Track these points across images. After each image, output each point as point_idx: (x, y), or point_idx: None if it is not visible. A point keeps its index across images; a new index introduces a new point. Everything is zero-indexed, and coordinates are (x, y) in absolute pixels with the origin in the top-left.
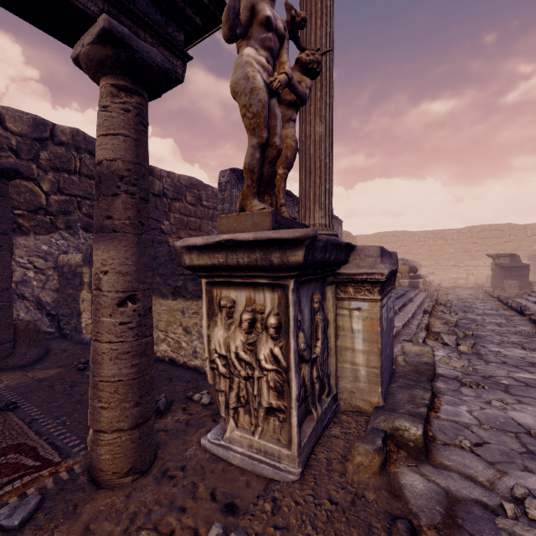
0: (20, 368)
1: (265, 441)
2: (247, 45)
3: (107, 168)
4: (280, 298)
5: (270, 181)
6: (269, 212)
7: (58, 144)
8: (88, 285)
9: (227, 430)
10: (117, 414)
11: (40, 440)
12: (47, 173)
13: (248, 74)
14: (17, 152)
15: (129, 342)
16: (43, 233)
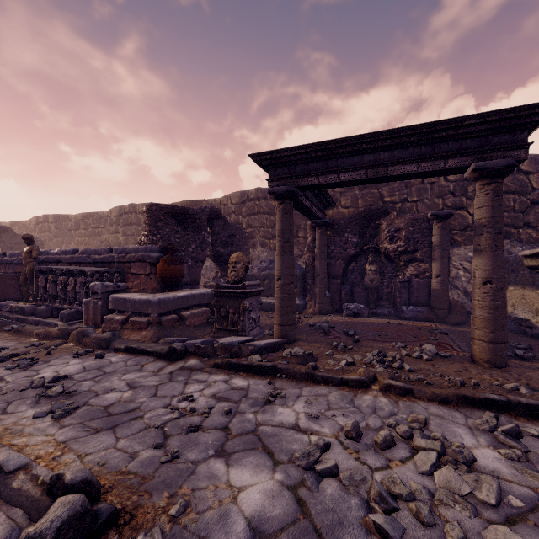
0: (451, 325)
1: None
2: None
3: (477, 223)
4: None
5: None
6: None
7: None
8: None
9: None
10: (481, 333)
11: (454, 345)
12: (472, 201)
13: None
14: (453, 193)
15: (487, 302)
16: (470, 244)
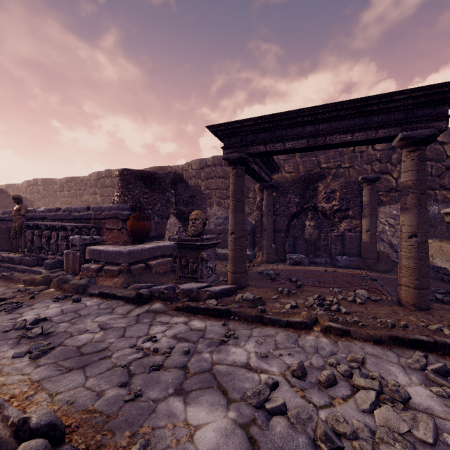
0: (379, 272)
1: None
2: None
3: (404, 185)
4: None
5: None
6: None
7: None
8: None
9: None
10: (407, 280)
11: (383, 290)
12: (396, 167)
13: None
14: (379, 160)
15: (413, 253)
16: (394, 203)
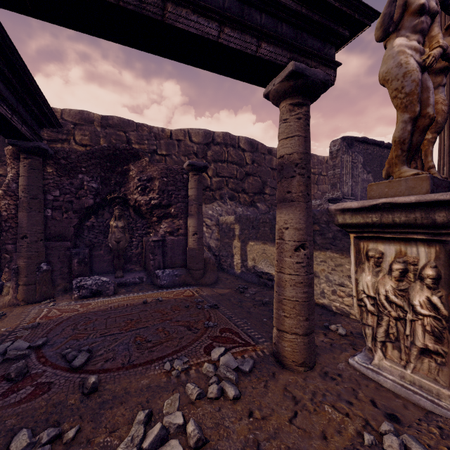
0: (208, 286)
1: (419, 377)
2: (396, 36)
3: (287, 160)
4: (437, 253)
5: (419, 147)
6: (427, 176)
7: (216, 144)
8: (238, 236)
9: (374, 358)
10: (295, 323)
11: (238, 329)
12: (210, 165)
13: (400, 62)
14: (196, 154)
15: (302, 276)
16: (209, 203)
